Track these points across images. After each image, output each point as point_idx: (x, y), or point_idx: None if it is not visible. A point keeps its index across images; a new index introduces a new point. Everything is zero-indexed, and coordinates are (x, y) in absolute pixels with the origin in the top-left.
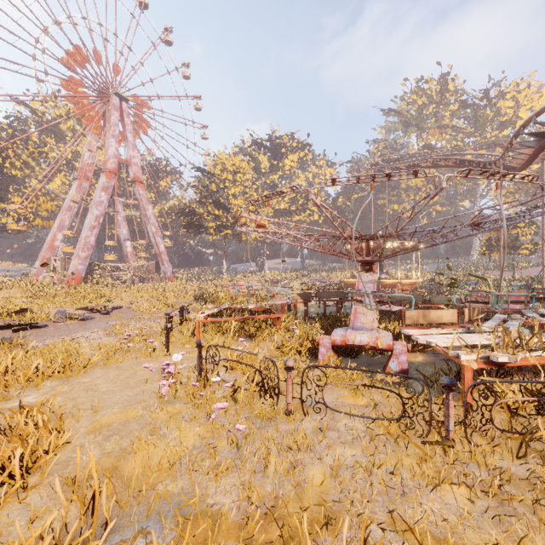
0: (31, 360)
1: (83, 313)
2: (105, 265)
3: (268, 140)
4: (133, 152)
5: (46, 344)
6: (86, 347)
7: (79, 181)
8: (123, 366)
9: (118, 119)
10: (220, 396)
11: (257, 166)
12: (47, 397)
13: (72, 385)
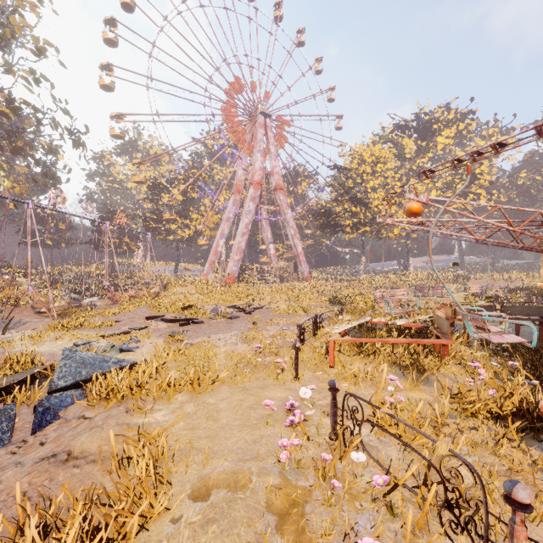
0: (180, 360)
1: (231, 311)
2: (252, 266)
3: (414, 120)
4: (275, 162)
5: (197, 342)
6: (222, 354)
7: (234, 196)
8: (248, 387)
9: (263, 135)
10: (365, 483)
11: (400, 152)
12: (172, 417)
13: (198, 405)
